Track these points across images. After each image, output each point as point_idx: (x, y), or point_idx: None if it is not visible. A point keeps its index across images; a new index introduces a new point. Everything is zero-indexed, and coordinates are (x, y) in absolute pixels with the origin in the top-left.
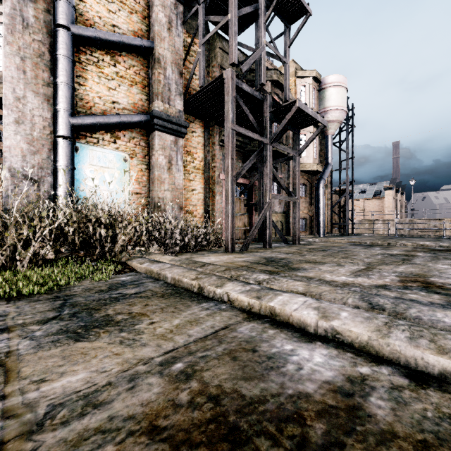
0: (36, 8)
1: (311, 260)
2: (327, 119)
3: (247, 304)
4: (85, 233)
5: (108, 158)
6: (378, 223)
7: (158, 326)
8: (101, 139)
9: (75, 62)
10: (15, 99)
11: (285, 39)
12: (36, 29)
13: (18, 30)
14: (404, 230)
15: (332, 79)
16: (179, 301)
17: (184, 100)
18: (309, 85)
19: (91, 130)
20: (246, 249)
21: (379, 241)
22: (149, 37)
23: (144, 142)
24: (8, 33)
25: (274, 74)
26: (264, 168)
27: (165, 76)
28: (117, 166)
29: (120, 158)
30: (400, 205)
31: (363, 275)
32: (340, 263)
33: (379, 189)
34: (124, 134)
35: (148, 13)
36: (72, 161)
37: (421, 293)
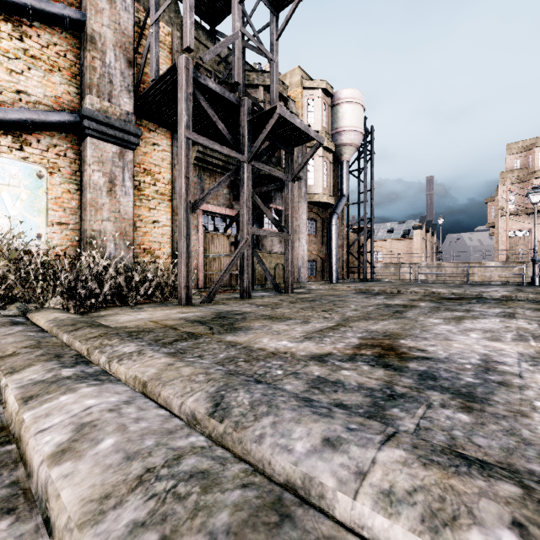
0: None
1: (276, 315)
2: (341, 142)
3: (10, 410)
4: None
5: (9, 172)
6: (399, 267)
7: None
8: None
9: None
10: None
11: (272, 30)
12: None
13: None
14: (431, 275)
15: (347, 93)
16: None
17: (135, 99)
18: (318, 99)
19: None
20: (210, 300)
21: (389, 288)
22: (81, 7)
23: (73, 153)
24: None
25: (267, 78)
26: (241, 193)
27: (103, 62)
28: (25, 184)
29: (31, 172)
30: (431, 247)
31: (316, 338)
32: (310, 318)
33: (408, 228)
34: (38, 138)
35: None
36: None
37: (364, 368)
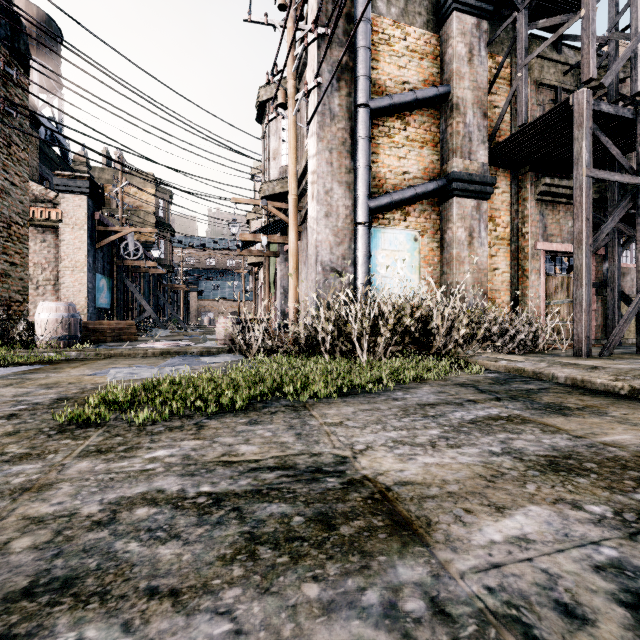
0: (340, 96)
1: None
2: None
3: None
4: (429, 325)
5: (399, 240)
6: None
7: (638, 417)
8: (392, 218)
9: (371, 140)
10: (325, 193)
11: None
12: (340, 117)
13: (327, 124)
14: None
15: None
16: (619, 401)
17: (490, 148)
18: None
19: (385, 210)
20: (609, 353)
21: None
22: (441, 81)
23: (435, 214)
24: (320, 130)
25: None
26: (638, 225)
27: (464, 124)
28: (407, 248)
29: (410, 237)
30: None
31: None
32: None
33: None
34: (414, 208)
35: (439, 50)
36: (370, 248)
37: None
